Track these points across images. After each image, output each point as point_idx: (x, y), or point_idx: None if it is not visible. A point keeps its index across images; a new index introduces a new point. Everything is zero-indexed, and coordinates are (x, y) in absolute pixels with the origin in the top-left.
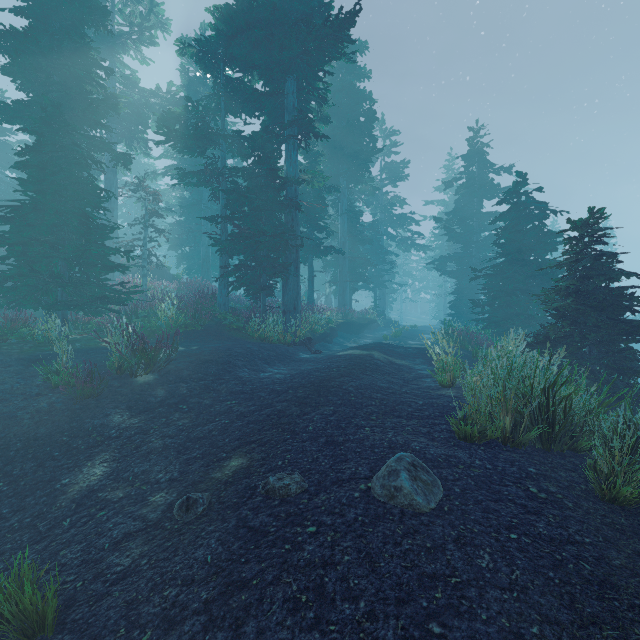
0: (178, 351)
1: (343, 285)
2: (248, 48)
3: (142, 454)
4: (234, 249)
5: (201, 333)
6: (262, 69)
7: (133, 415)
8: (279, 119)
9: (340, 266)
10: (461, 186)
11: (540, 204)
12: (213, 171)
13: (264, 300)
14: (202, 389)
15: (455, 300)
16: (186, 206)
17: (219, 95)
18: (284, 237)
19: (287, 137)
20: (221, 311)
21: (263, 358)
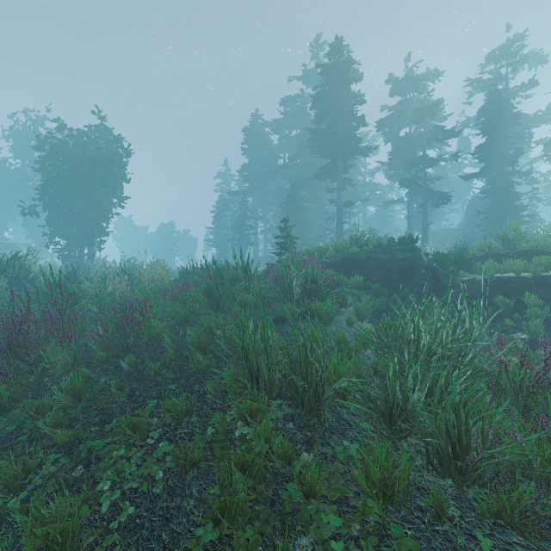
0: None
1: None
2: None
3: None
4: None
5: None
6: None
7: None
8: None
9: None
10: None
11: None
12: None
13: None
14: None
15: None
16: None
17: None
18: None
19: None
20: None
21: None
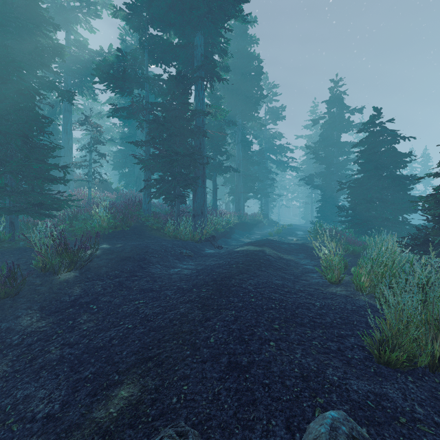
0: (104, 249)
1: (238, 195)
2: (165, 8)
3: (34, 369)
4: (155, 167)
5: (127, 232)
6: (176, 27)
7: (43, 317)
8: (190, 67)
9: (236, 181)
10: (325, 122)
11: (392, 132)
12: (140, 107)
13: (178, 206)
14: (116, 286)
15: (321, 206)
16: (125, 138)
17: (143, 48)
18: (193, 157)
19: (196, 79)
20: (145, 215)
21: (175, 254)
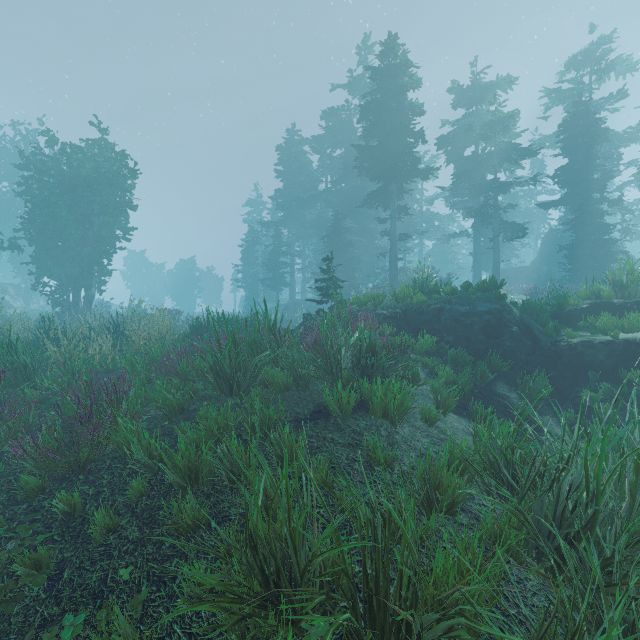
0: None
1: None
2: None
3: None
4: None
5: None
6: None
7: None
8: None
9: None
10: None
11: None
12: None
13: None
14: None
15: None
16: None
17: None
18: None
19: None
20: None
21: None
